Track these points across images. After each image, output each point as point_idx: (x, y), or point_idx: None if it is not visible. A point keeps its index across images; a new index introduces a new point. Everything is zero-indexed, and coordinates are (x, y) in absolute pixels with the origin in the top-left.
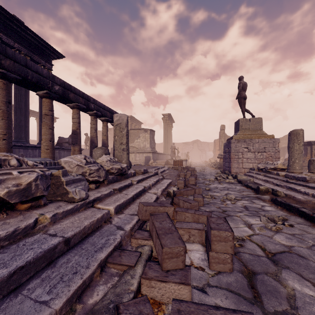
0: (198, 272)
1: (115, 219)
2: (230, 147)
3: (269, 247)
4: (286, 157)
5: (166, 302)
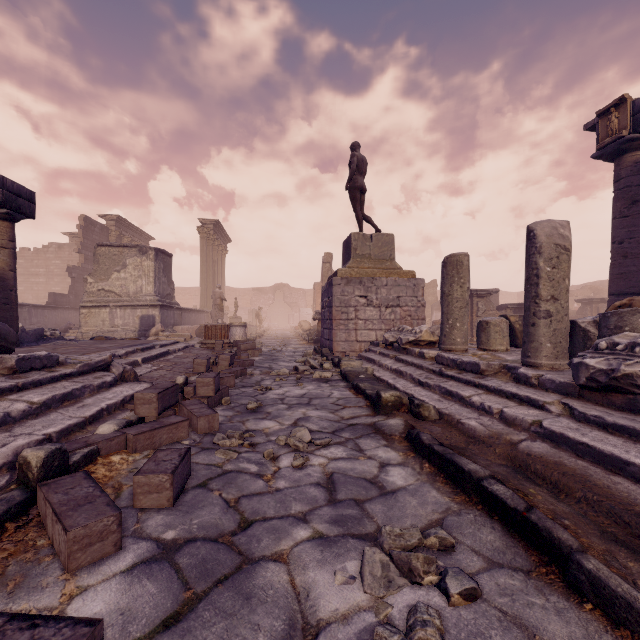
0: None
1: None
2: (331, 295)
3: None
4: (434, 318)
5: None
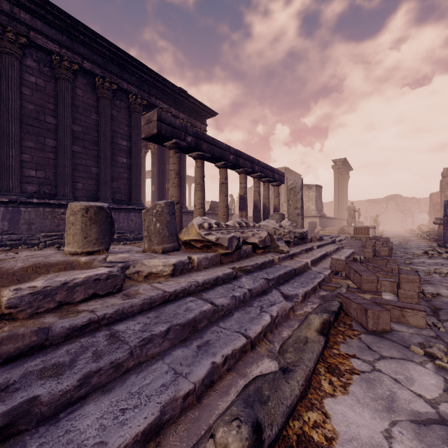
0: None
1: (313, 268)
2: None
3: None
4: None
5: None
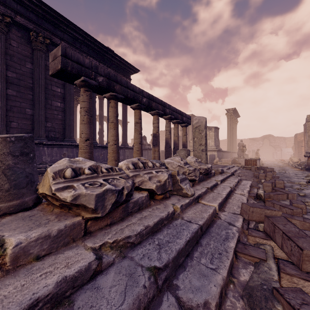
0: None
1: (221, 215)
2: None
3: None
4: None
5: None
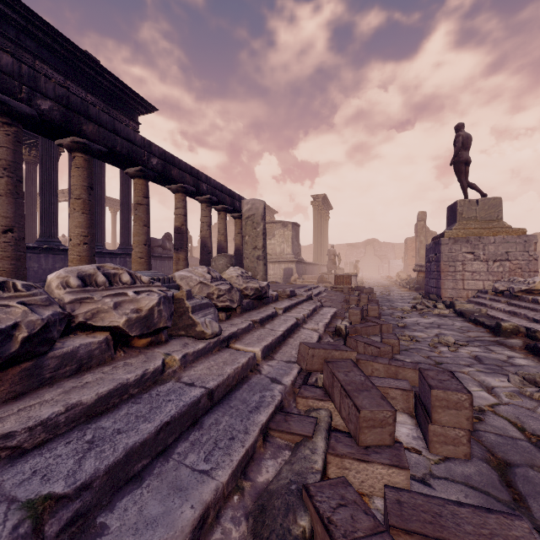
0: (411, 456)
1: (264, 367)
2: (438, 253)
3: (532, 426)
4: None
5: (367, 494)
